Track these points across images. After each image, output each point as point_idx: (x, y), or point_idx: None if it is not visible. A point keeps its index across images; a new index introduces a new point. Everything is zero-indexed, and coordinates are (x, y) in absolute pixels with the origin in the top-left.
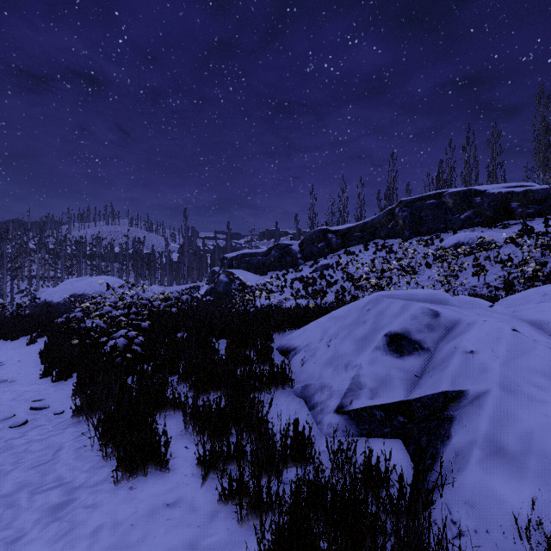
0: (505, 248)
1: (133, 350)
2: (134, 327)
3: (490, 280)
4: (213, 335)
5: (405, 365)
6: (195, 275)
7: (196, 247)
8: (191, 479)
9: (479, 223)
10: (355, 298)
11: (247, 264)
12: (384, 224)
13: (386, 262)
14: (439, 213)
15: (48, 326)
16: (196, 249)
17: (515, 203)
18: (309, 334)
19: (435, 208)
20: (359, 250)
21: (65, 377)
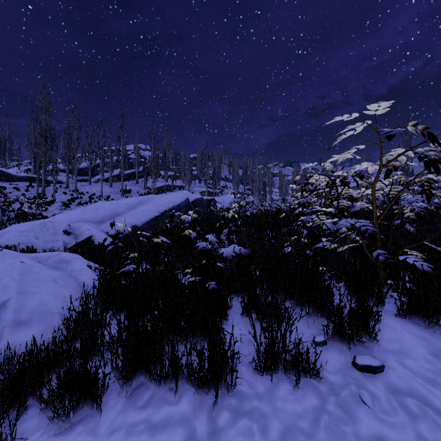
0: None
1: None
2: None
3: None
4: None
5: (71, 237)
6: None
7: None
8: None
9: None
10: None
11: None
12: None
13: None
14: None
15: None
16: None
17: None
18: (16, 239)
19: None
20: None
21: None
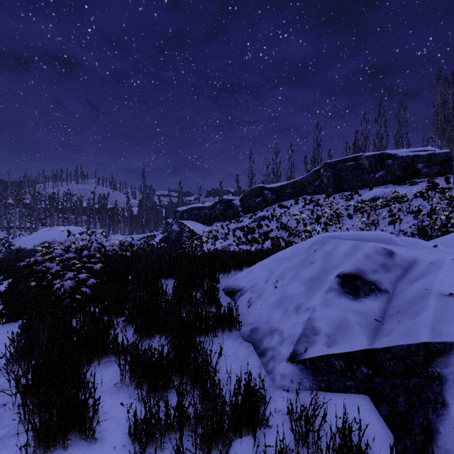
0: (414, 201)
1: (84, 292)
2: (89, 270)
3: (404, 227)
4: (162, 276)
5: (362, 308)
6: (151, 225)
7: (153, 202)
8: (121, 453)
9: (391, 181)
10: (291, 243)
11: (196, 216)
12: (311, 182)
13: (315, 213)
14: (357, 173)
15: (15, 270)
16: (153, 204)
17: (420, 164)
18: (254, 275)
19: (354, 169)
20: (290, 204)
21: (15, 319)
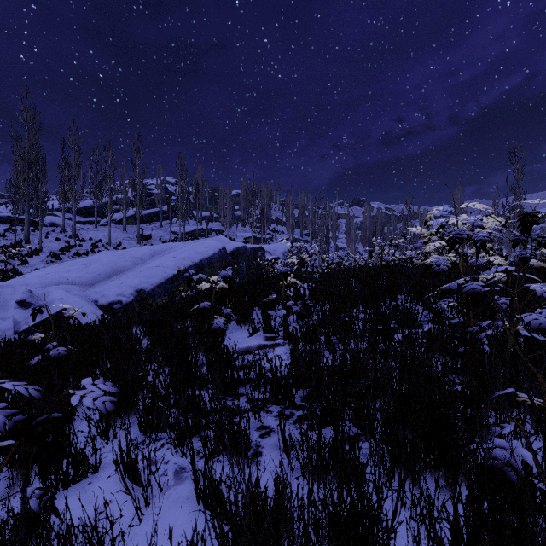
0: None
1: None
2: None
3: None
4: None
5: (31, 311)
6: None
7: None
8: None
9: None
10: None
11: None
12: None
13: None
14: None
15: None
16: None
17: None
18: None
19: None
20: None
21: None
